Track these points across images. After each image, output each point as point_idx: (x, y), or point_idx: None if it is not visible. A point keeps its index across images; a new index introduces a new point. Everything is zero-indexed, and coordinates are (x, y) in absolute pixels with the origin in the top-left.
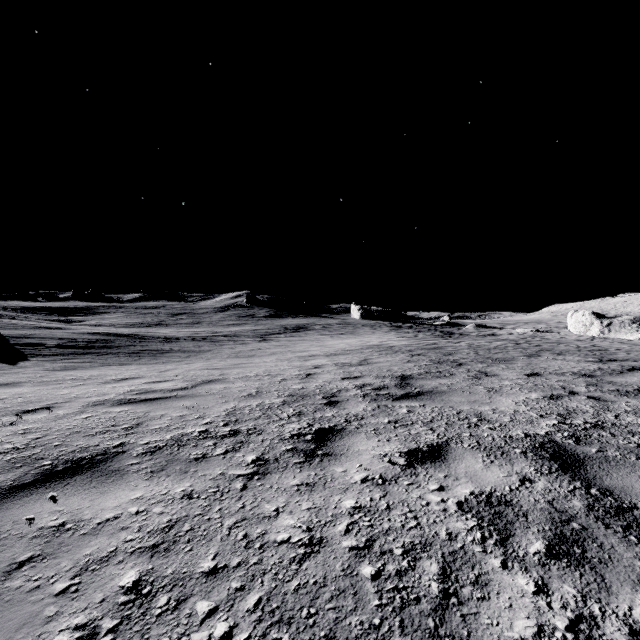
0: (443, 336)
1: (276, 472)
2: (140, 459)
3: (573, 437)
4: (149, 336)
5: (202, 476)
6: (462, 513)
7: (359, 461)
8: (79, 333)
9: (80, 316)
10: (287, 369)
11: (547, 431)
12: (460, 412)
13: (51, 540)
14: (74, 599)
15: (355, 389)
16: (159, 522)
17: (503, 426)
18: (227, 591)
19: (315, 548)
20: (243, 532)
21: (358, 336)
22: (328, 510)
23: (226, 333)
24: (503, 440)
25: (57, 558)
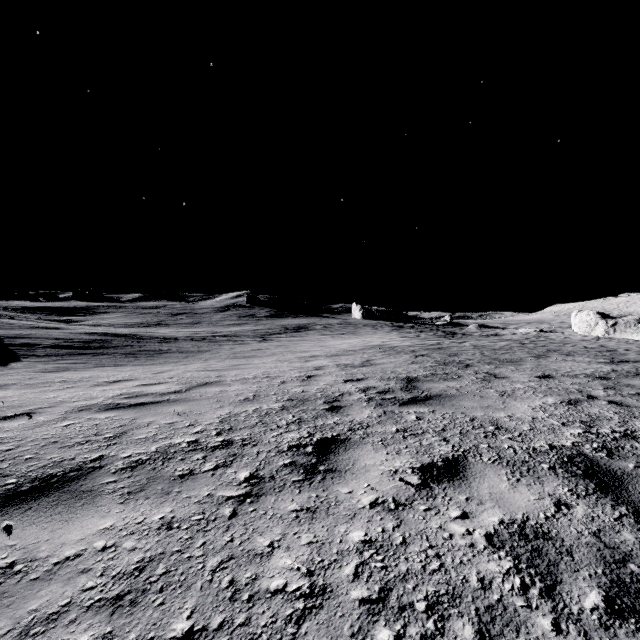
0: (446, 336)
1: (272, 493)
2: (118, 476)
3: (604, 449)
4: (147, 336)
5: (186, 498)
6: (493, 550)
7: (367, 479)
8: (76, 333)
9: (80, 316)
10: (287, 371)
11: (573, 442)
12: (474, 419)
13: None
14: None
15: (359, 393)
16: (128, 562)
17: (523, 436)
18: None
19: (317, 601)
20: (229, 577)
21: (359, 336)
22: (332, 545)
23: (226, 333)
24: (526, 453)
25: None
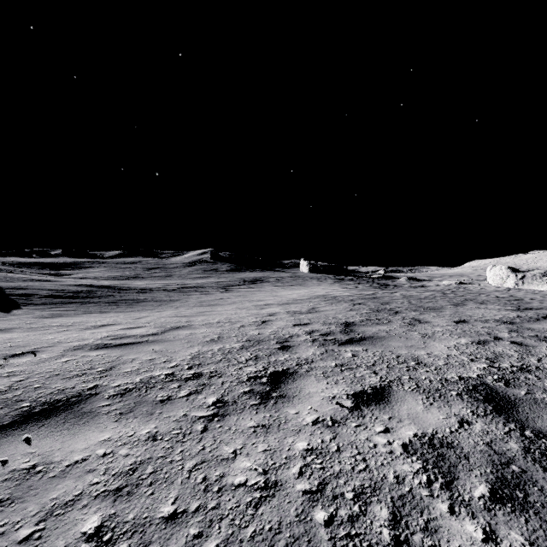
0: (380, 287)
1: (234, 414)
2: (111, 401)
3: (502, 380)
4: (127, 287)
5: (166, 418)
6: (407, 455)
7: (310, 403)
8: (66, 285)
9: (68, 270)
10: (245, 316)
11: (478, 374)
12: (399, 356)
13: (21, 483)
14: (36, 546)
15: (305, 335)
16: (124, 464)
17: (438, 369)
18: (185, 538)
19: (270, 492)
20: (202, 475)
21: (307, 287)
22: (282, 452)
23: (193, 285)
24: (440, 383)
25: (24, 502)
